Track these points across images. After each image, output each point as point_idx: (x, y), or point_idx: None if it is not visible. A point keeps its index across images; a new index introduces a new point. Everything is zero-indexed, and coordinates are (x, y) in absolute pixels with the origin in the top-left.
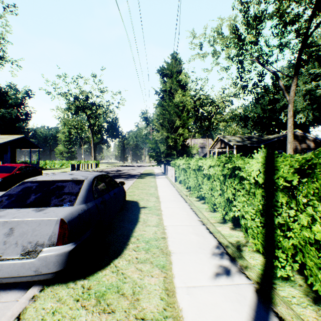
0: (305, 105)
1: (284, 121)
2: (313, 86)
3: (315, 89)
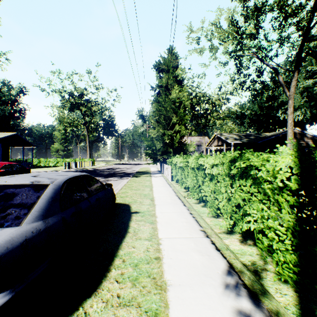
0: (303, 102)
1: (282, 119)
2: (310, 83)
3: (313, 86)
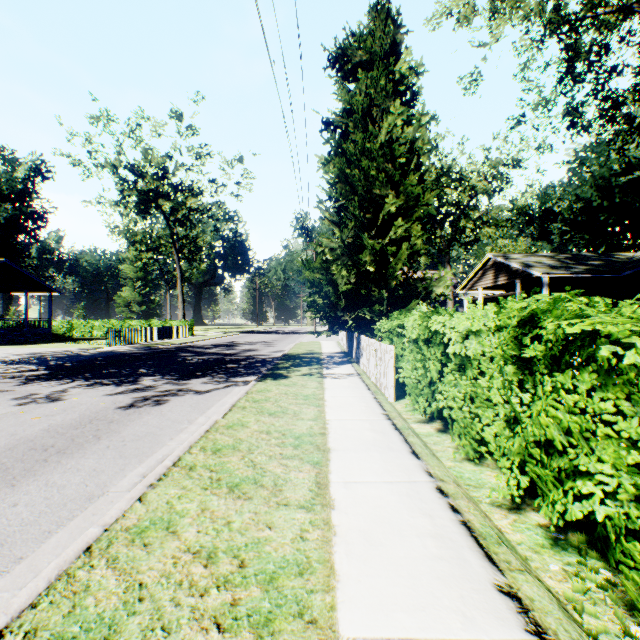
0: None
1: None
2: None
3: None
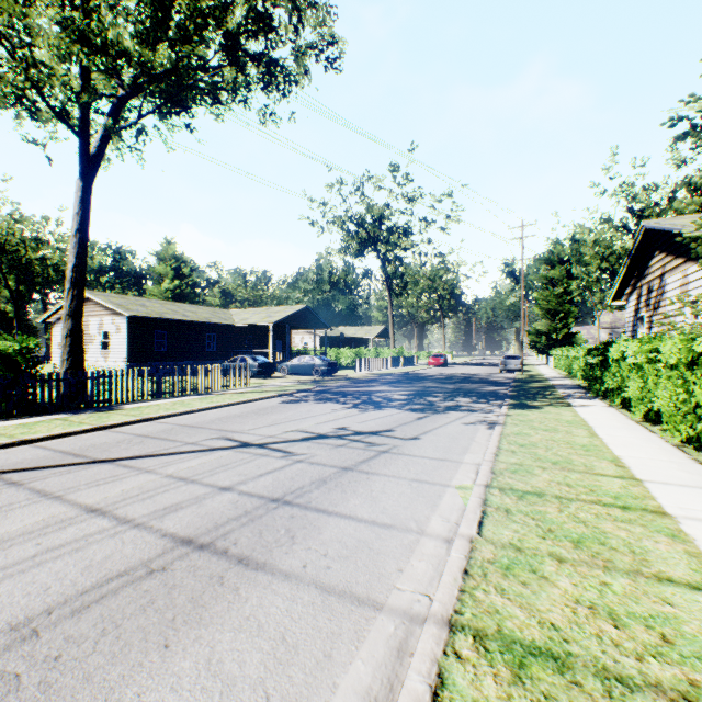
0: None
1: None
2: None
3: None
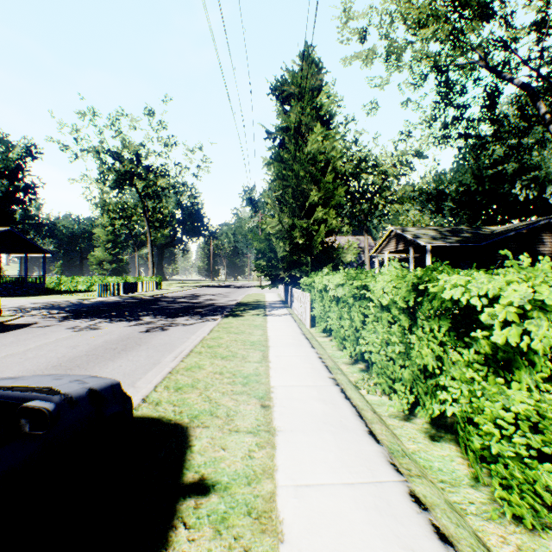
0: None
1: (522, 199)
2: None
3: None
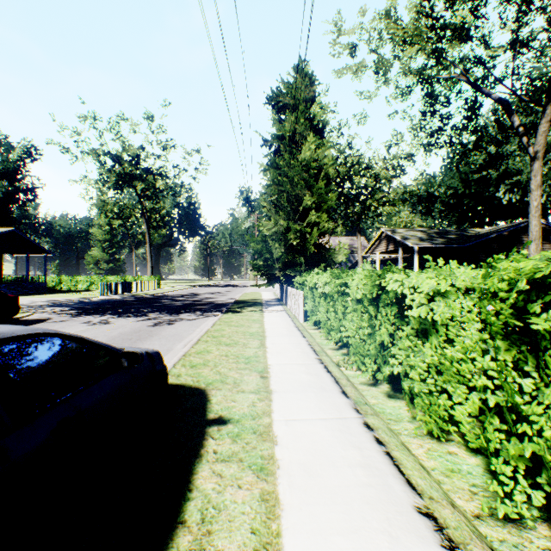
0: (547, 170)
1: (505, 202)
2: None
3: None
